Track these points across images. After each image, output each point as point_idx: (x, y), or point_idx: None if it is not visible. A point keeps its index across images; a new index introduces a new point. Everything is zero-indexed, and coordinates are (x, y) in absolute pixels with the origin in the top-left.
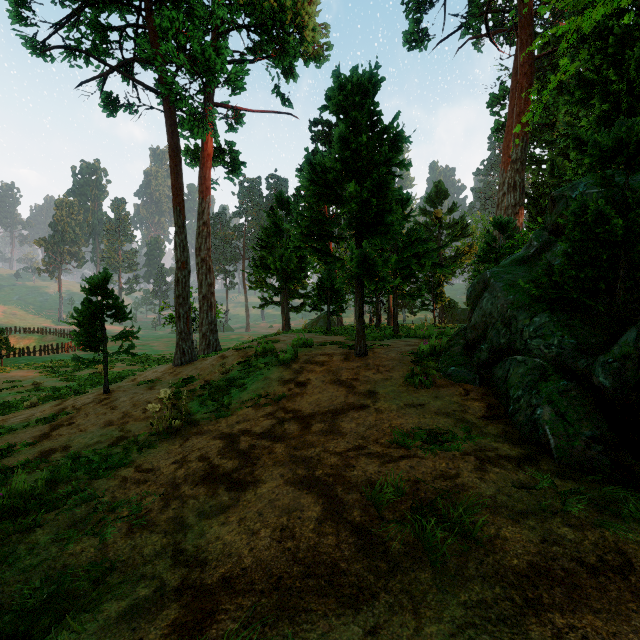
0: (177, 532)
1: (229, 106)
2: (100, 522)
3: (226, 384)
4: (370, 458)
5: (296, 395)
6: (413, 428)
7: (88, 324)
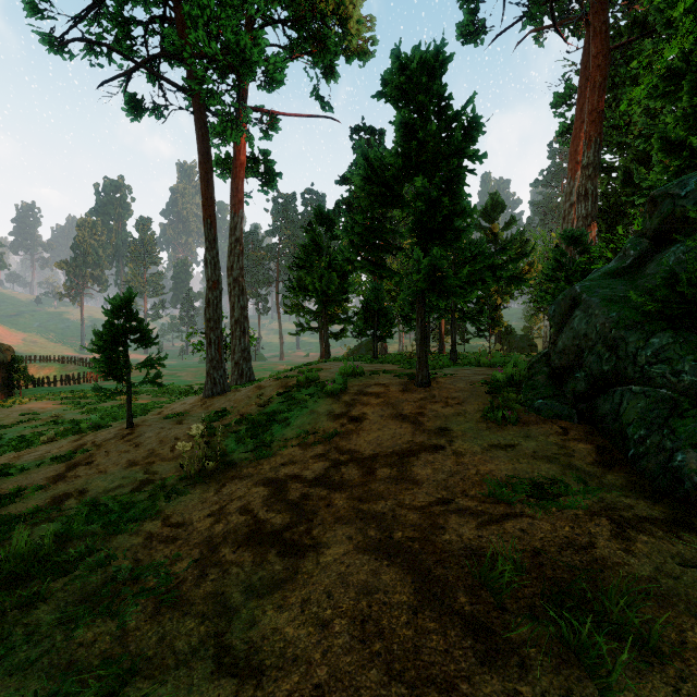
0: (218, 616)
1: (264, 110)
2: (119, 596)
3: (266, 418)
4: (462, 516)
5: (351, 432)
6: (509, 476)
7: (110, 350)
